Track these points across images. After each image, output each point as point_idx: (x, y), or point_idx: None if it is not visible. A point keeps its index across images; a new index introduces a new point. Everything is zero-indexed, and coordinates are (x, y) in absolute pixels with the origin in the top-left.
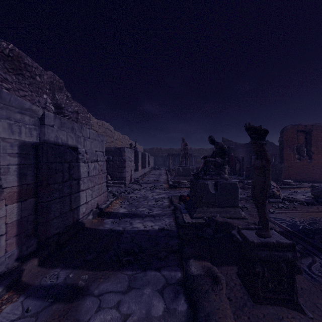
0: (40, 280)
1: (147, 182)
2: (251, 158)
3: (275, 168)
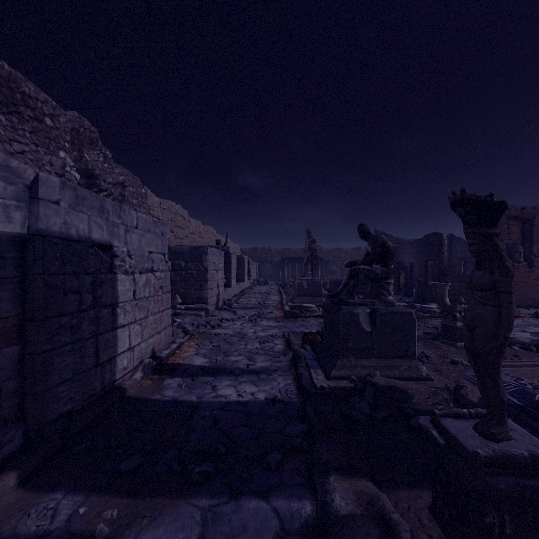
0: (16, 524)
1: (245, 306)
2: (427, 265)
3: None
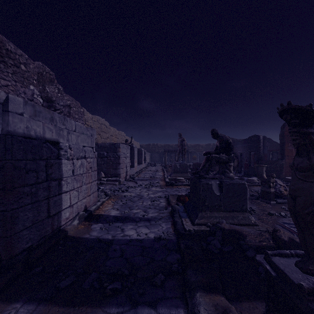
0: None
1: (142, 179)
2: (250, 154)
3: (276, 164)
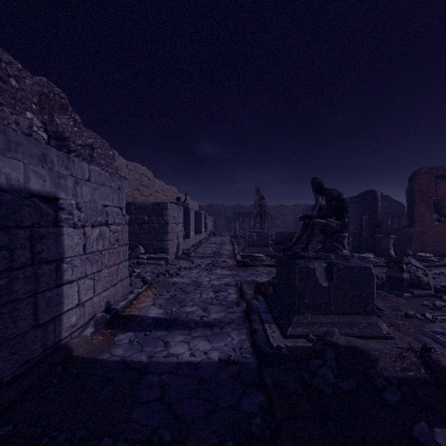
0: None
1: (202, 255)
2: (362, 219)
3: (402, 234)
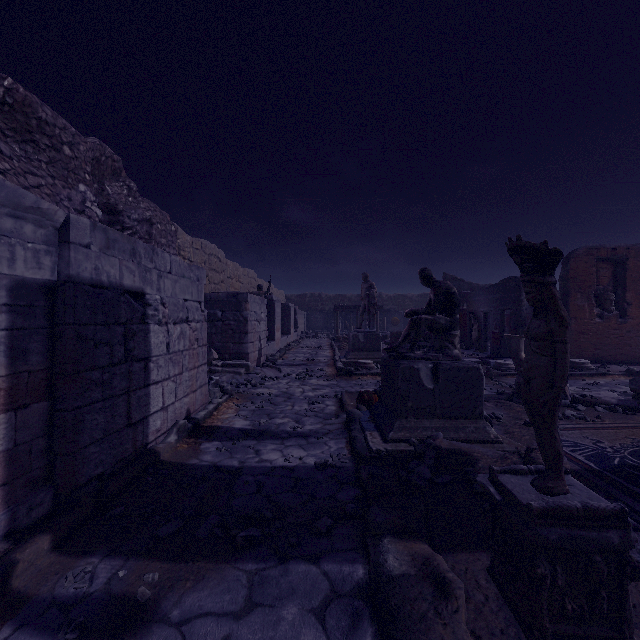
0: (53, 586)
1: (292, 363)
2: (504, 315)
3: None
